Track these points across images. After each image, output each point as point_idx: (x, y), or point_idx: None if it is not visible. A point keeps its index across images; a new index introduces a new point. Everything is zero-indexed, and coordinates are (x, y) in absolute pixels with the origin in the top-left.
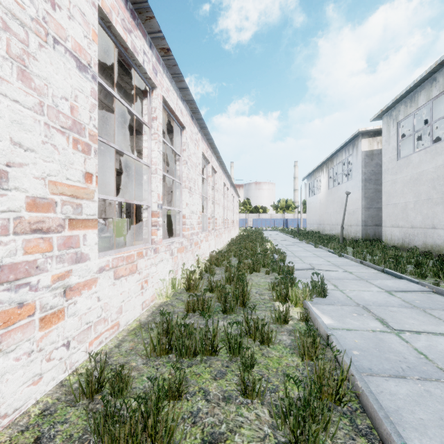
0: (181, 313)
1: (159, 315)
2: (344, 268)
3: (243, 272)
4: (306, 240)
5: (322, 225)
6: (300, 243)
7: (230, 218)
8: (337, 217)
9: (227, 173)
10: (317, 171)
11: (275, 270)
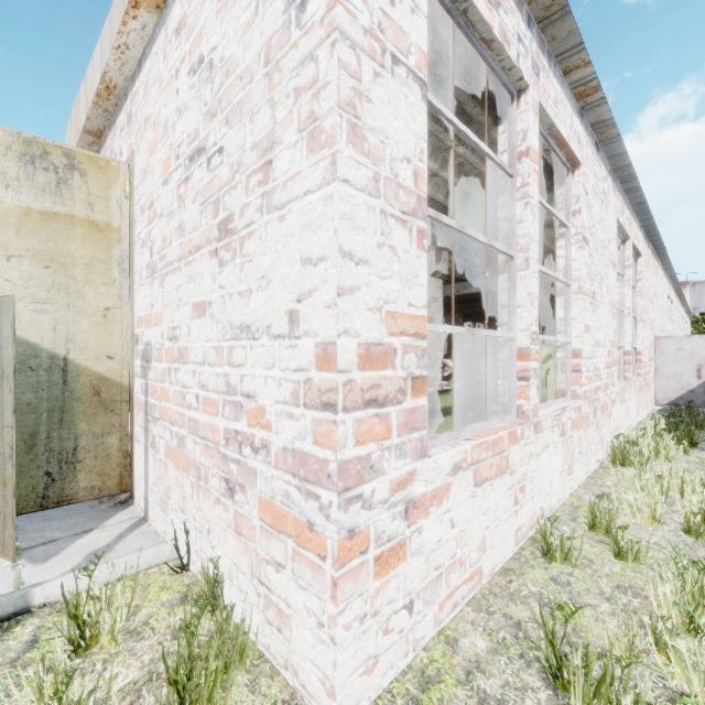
0: None
1: None
2: None
3: None
4: None
5: None
6: None
7: None
8: None
9: (685, 305)
10: None
11: None
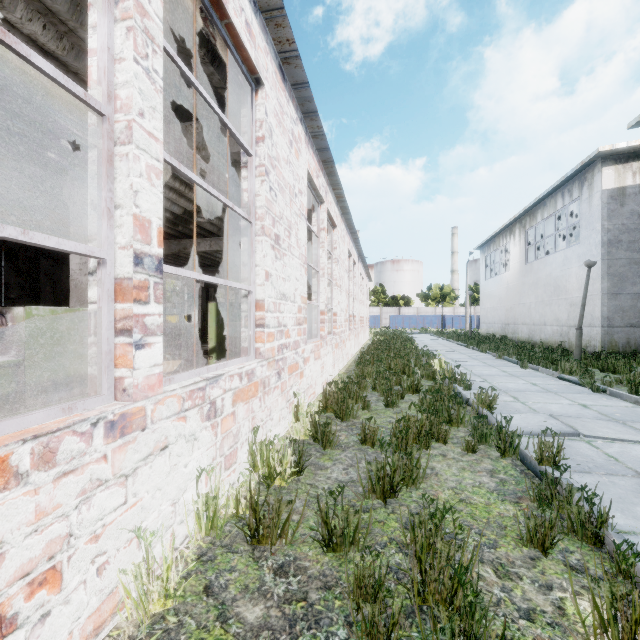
0: None
1: None
2: None
3: (413, 457)
4: (497, 352)
5: (511, 326)
6: (485, 357)
7: (358, 313)
8: (544, 311)
9: (353, 233)
10: (501, 235)
11: (487, 438)
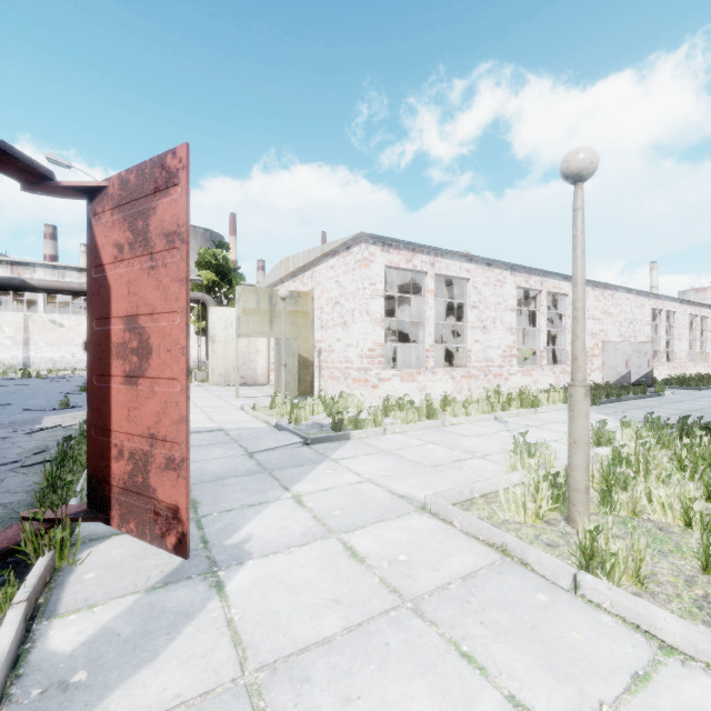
0: None
1: None
2: None
3: None
4: None
5: None
6: None
7: None
8: None
9: None
10: None
11: None
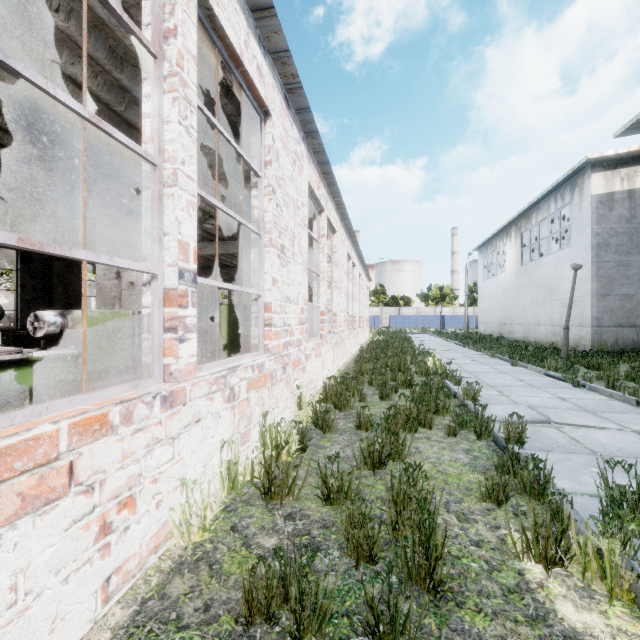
0: (228, 620)
1: (154, 632)
2: (612, 418)
3: (400, 437)
4: (491, 351)
5: (508, 326)
6: (479, 356)
7: (357, 313)
8: (538, 312)
9: (353, 237)
10: (498, 236)
11: (467, 424)
